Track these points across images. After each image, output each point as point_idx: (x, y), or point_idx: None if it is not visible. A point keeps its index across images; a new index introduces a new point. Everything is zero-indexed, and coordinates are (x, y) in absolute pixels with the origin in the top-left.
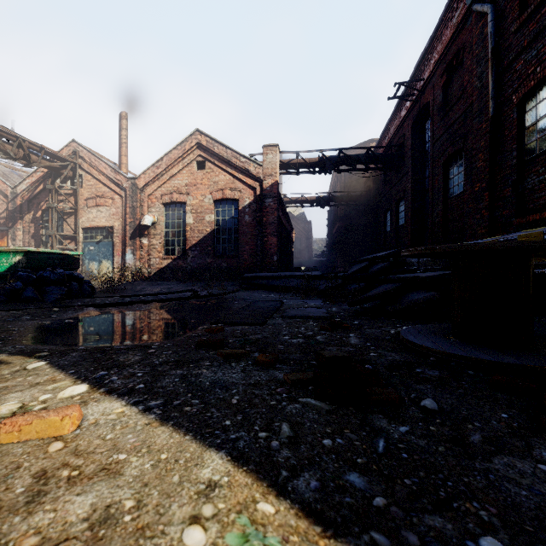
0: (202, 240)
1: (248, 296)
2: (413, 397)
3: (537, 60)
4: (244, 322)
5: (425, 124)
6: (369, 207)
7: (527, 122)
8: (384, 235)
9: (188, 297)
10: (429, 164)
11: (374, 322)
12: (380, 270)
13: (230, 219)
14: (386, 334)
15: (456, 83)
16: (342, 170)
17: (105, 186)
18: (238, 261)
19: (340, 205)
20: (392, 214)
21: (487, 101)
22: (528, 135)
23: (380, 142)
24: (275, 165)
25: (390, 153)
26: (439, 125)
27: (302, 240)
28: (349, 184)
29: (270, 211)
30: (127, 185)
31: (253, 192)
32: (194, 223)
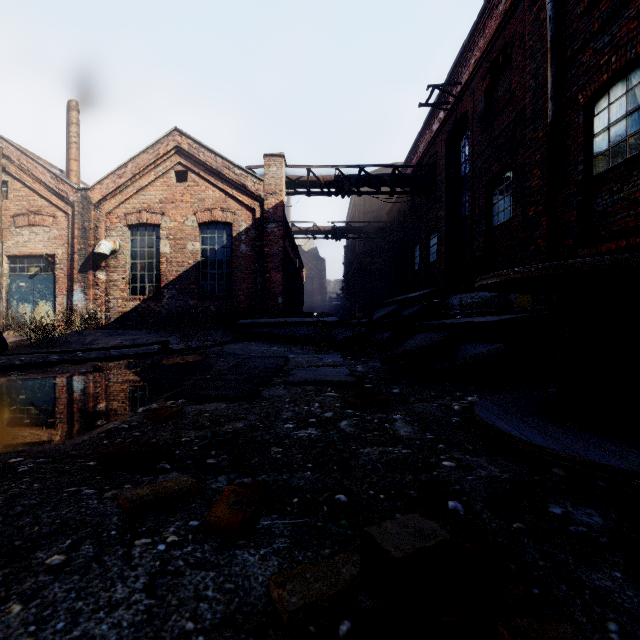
0: (183, 275)
1: (241, 350)
2: (615, 635)
3: (611, 47)
4: (222, 395)
5: (461, 141)
6: (394, 241)
7: (596, 128)
8: (411, 273)
9: (151, 352)
10: (466, 188)
11: (421, 390)
12: (414, 315)
13: (221, 249)
14: (448, 413)
15: (502, 86)
16: (363, 192)
17: (42, 198)
18: (231, 303)
19: (360, 237)
20: (422, 249)
21: (545, 104)
22: (597, 144)
23: (406, 162)
24: (281, 180)
25: (420, 175)
26: (481, 139)
27: (314, 280)
28: (369, 215)
29: (273, 239)
30: (75, 198)
31: (252, 214)
32: (172, 253)
